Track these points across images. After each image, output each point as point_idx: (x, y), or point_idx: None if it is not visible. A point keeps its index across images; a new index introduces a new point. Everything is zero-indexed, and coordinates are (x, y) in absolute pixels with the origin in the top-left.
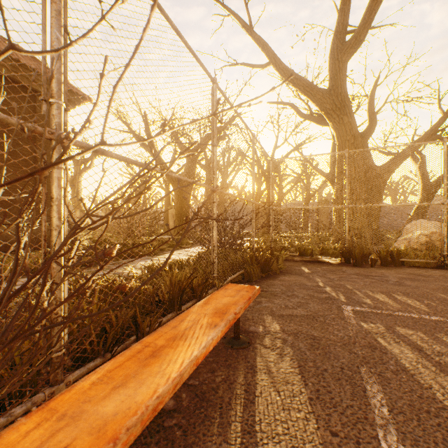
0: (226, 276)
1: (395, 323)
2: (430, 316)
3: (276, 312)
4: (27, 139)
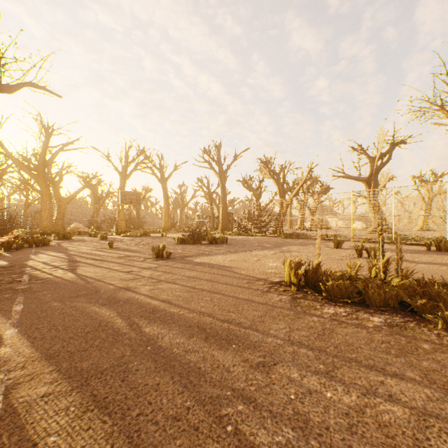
0: None
1: None
2: (51, 237)
3: None
4: None
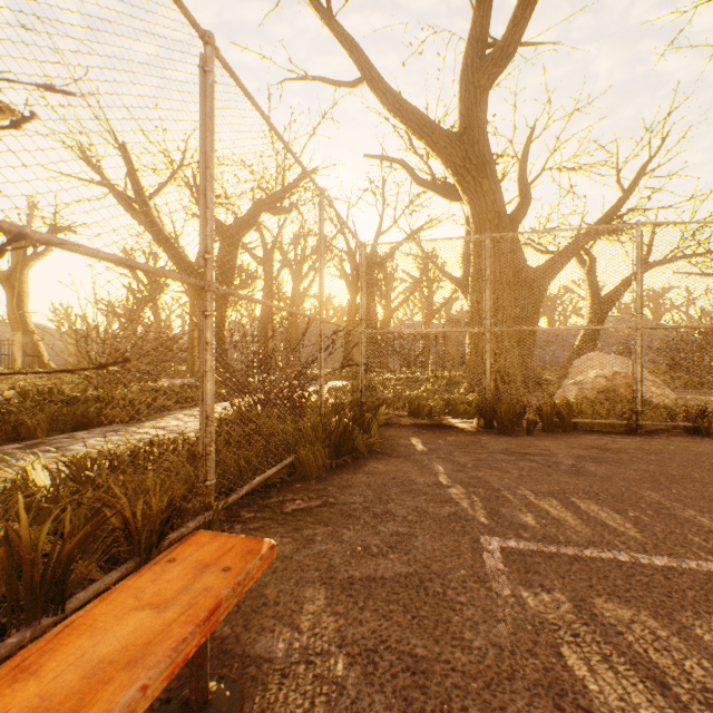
0: (256, 471)
1: (590, 586)
2: (652, 557)
3: (340, 571)
4: None
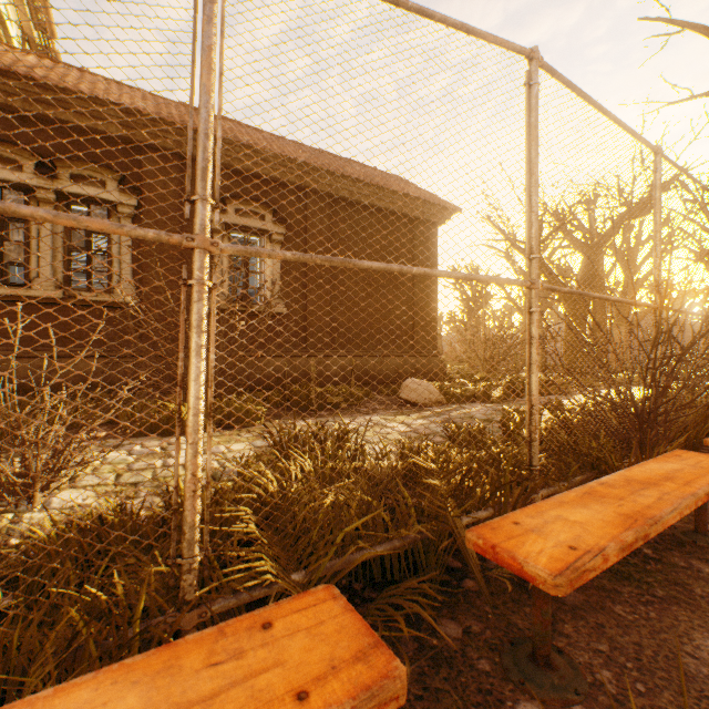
0: None
1: None
2: None
3: None
4: None
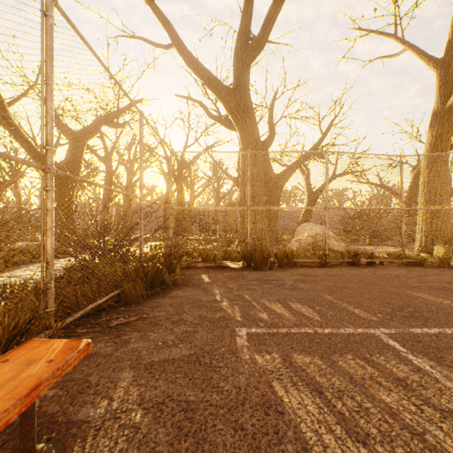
0: (90, 301)
1: (292, 348)
2: (324, 329)
3: (145, 359)
4: None
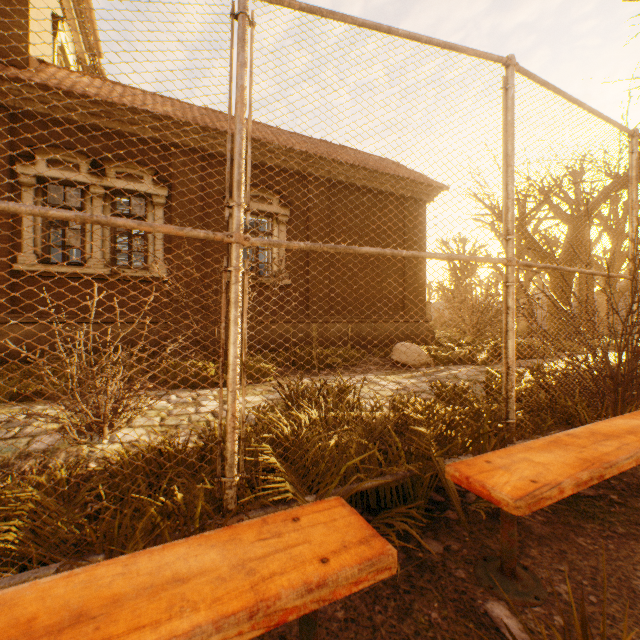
0: None
1: None
2: None
3: None
4: (398, 243)
